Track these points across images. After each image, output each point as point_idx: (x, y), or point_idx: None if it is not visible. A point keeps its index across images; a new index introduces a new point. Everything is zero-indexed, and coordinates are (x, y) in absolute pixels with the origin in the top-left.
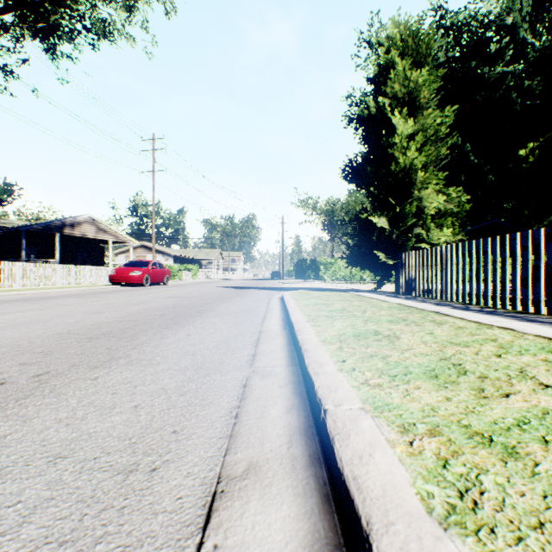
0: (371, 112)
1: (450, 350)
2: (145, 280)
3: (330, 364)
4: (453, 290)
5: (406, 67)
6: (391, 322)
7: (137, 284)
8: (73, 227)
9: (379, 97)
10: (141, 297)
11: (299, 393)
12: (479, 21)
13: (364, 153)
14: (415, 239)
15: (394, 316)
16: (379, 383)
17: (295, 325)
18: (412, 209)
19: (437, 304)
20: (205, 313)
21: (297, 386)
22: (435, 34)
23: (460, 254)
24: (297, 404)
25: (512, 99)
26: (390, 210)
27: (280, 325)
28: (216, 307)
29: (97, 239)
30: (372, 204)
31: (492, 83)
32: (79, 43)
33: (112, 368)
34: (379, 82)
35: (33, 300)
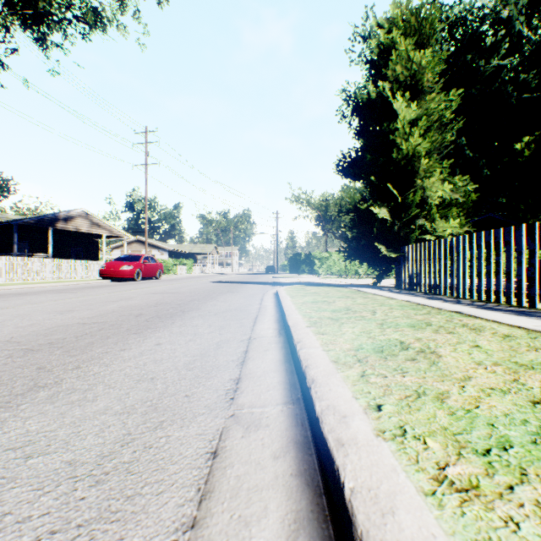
0: (371, 97)
1: (531, 381)
2: (136, 275)
3: (359, 416)
4: (466, 285)
5: (409, 47)
6: (413, 327)
7: (129, 278)
8: (66, 221)
9: (380, 81)
10: (126, 293)
11: (309, 476)
12: (474, 14)
13: (358, 148)
14: (419, 230)
15: (413, 319)
16: (469, 478)
17: (293, 332)
18: (416, 198)
19: (451, 301)
20: (189, 312)
21: (304, 455)
22: (440, 12)
23: (474, 246)
24: (306, 512)
25: (508, 93)
26: (390, 201)
27: (275, 329)
28: (203, 305)
29: (90, 233)
30: (371, 195)
31: (488, 76)
32: (71, 35)
33: (18, 410)
34: (378, 65)
35: (6, 296)
